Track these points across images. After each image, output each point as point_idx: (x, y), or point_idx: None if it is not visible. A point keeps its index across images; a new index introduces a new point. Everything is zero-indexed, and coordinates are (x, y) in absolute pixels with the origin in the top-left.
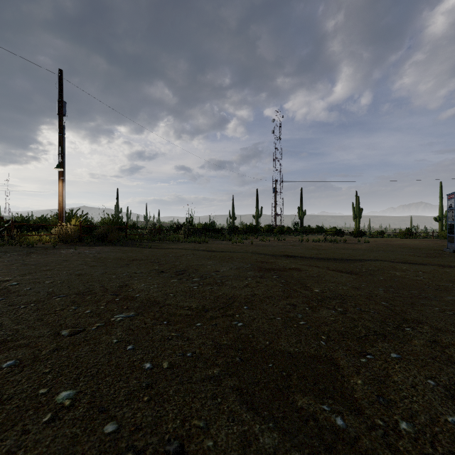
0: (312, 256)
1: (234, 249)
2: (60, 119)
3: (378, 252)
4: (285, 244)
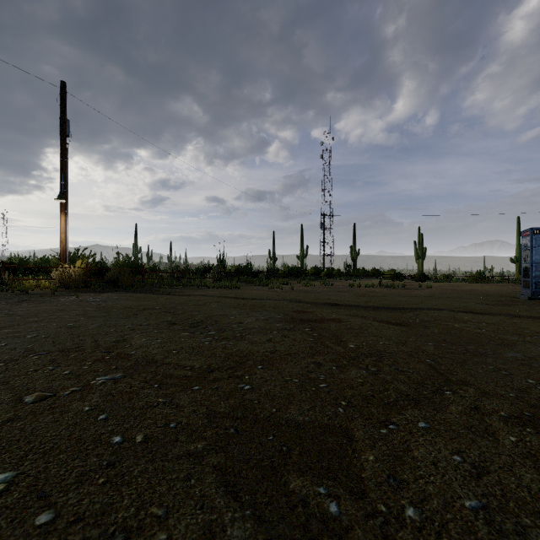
0: (360, 304)
1: (270, 296)
2: (63, 141)
3: (440, 299)
4: (332, 290)
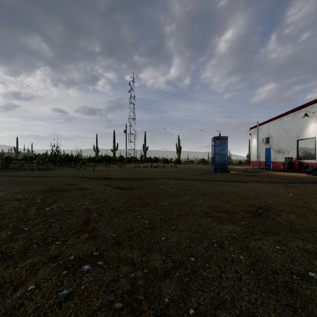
0: (124, 177)
1: (69, 174)
2: None
3: (174, 172)
4: (120, 170)
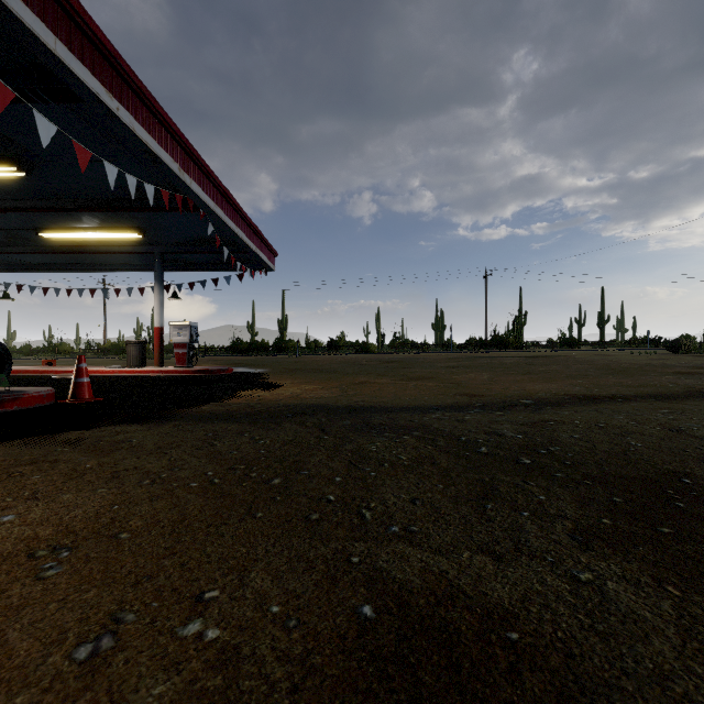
0: None
1: None
2: None
3: None
4: None
